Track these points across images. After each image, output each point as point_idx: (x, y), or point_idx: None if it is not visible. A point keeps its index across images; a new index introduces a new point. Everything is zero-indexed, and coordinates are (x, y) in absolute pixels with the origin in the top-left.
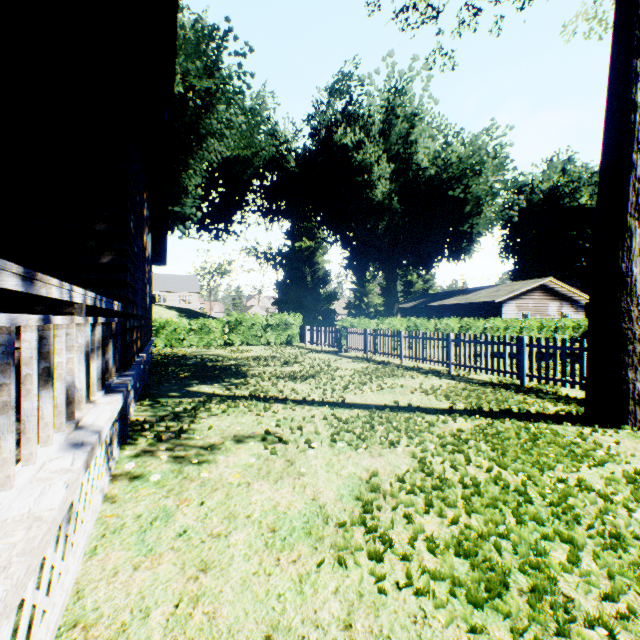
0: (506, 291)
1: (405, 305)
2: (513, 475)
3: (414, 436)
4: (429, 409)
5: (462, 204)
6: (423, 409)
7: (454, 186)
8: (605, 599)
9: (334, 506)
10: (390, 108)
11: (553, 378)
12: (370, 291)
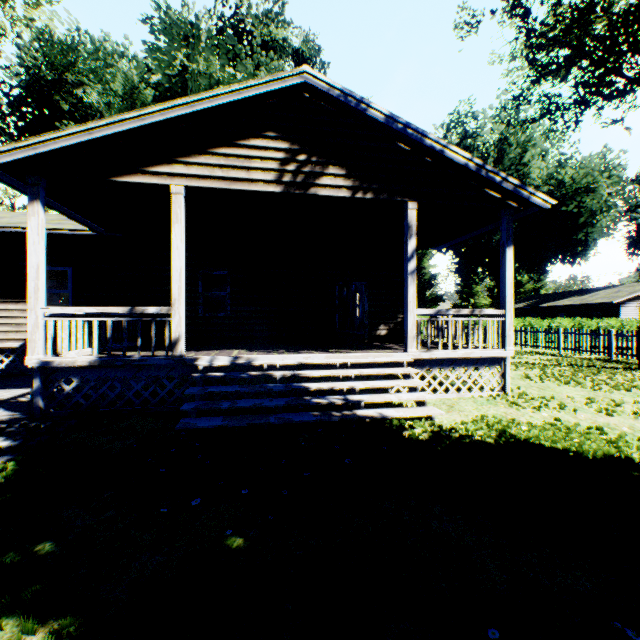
0: (626, 292)
1: (515, 306)
2: (582, 376)
3: (538, 369)
4: (545, 364)
5: (575, 216)
6: (542, 363)
7: (567, 203)
8: (596, 385)
9: (513, 376)
10: (503, 138)
11: (630, 354)
12: (476, 292)
